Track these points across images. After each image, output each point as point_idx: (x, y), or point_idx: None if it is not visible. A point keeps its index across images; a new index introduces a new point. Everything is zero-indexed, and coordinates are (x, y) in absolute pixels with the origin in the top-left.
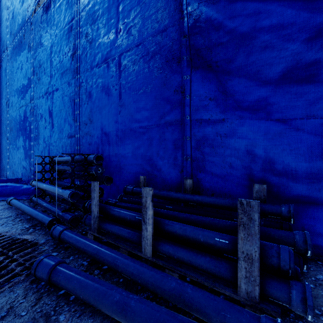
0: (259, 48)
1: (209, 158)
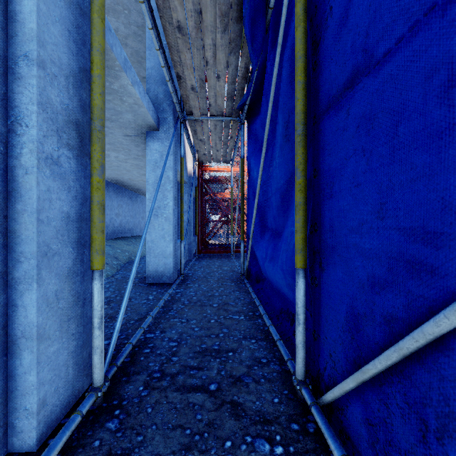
0: None
1: None
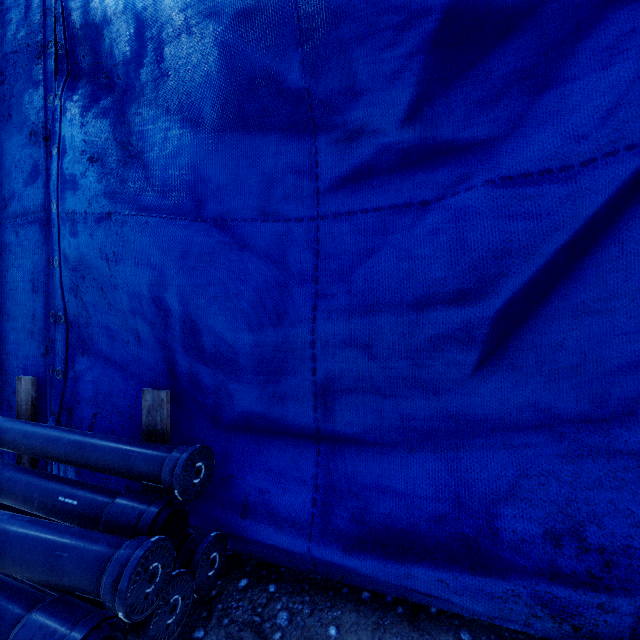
0: (175, 30)
1: (99, 318)
